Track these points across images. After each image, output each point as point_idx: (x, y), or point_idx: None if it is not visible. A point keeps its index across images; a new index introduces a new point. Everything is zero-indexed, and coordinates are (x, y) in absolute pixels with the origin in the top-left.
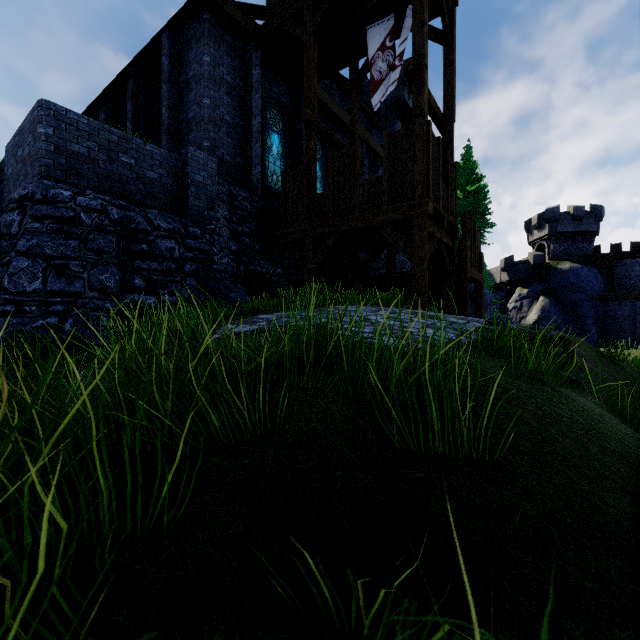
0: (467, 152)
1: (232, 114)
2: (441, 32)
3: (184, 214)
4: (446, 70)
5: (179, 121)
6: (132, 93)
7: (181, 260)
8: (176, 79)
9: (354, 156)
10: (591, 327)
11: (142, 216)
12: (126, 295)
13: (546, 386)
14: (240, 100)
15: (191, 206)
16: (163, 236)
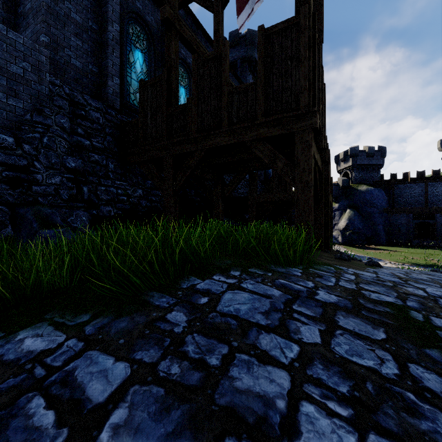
0: None
1: (83, 14)
2: None
3: None
4: None
5: (17, 15)
6: None
7: None
8: None
9: (221, 59)
10: (381, 231)
11: None
12: None
13: None
14: (94, 2)
15: None
16: None
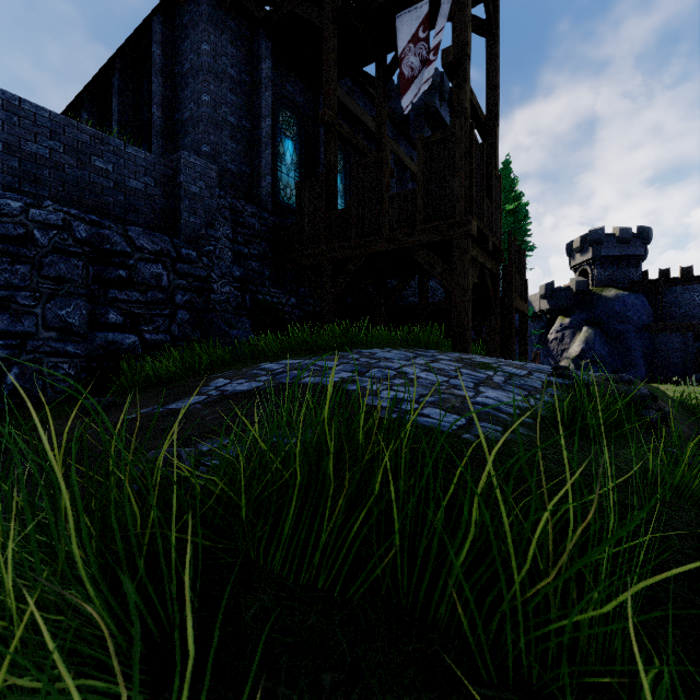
0: (505, 166)
1: (237, 114)
2: (483, 21)
3: (176, 232)
4: (489, 66)
5: (173, 122)
6: (119, 89)
7: (171, 289)
8: (170, 72)
9: (382, 165)
10: (639, 360)
11: (120, 234)
12: (97, 334)
13: (694, 505)
14: (247, 98)
15: (185, 223)
16: (147, 259)
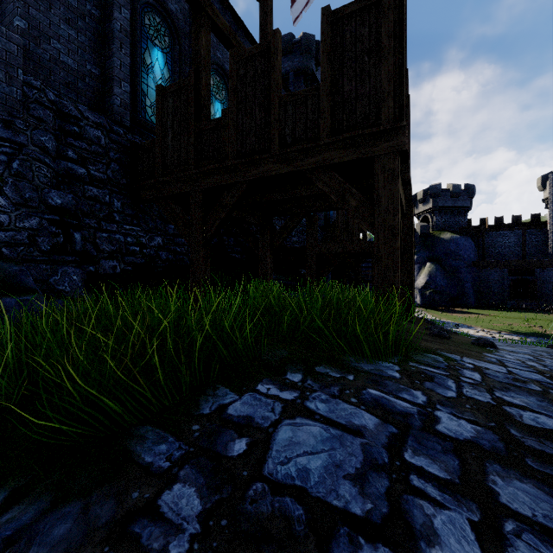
0: None
1: None
2: None
3: None
4: None
5: None
6: None
7: None
8: None
9: (270, 55)
10: (469, 290)
11: None
12: None
13: None
14: None
15: None
16: None
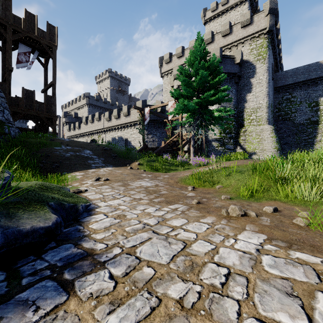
0: None
1: None
2: (44, 64)
3: None
4: (46, 76)
5: None
6: None
7: None
8: None
9: (33, 93)
10: None
11: None
12: None
13: None
14: None
15: None
16: None
